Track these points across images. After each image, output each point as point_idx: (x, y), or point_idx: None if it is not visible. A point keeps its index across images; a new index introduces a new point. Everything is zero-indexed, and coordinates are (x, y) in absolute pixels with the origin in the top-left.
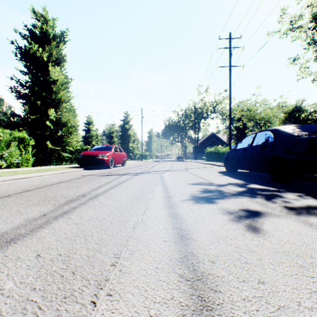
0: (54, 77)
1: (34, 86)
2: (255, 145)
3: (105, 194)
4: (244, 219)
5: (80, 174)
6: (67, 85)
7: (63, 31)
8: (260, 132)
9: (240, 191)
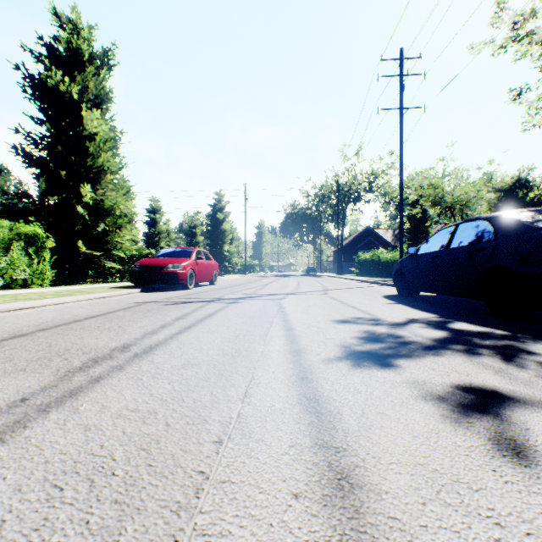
0: (91, 128)
1: (55, 144)
2: (455, 247)
3: (168, 345)
4: (478, 416)
5: (132, 300)
6: (114, 144)
7: (106, 47)
8: (466, 224)
9: (439, 338)
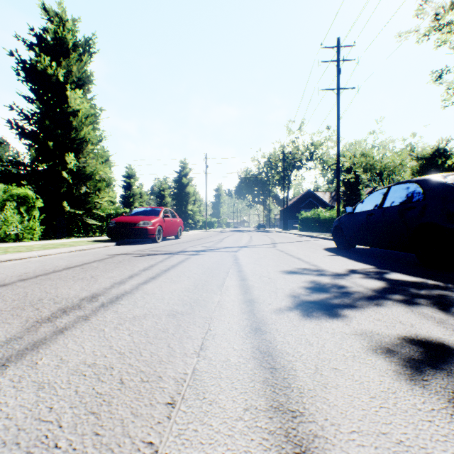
0: (75, 105)
1: (44, 119)
2: (388, 206)
3: (133, 295)
4: (432, 373)
5: (107, 253)
6: (94, 119)
7: (87, 37)
8: (397, 186)
9: (379, 288)
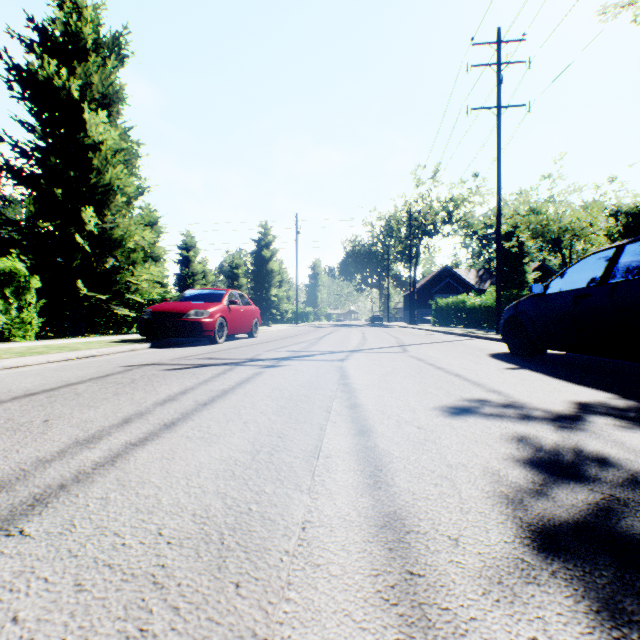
0: (97, 135)
1: (49, 155)
2: (621, 280)
3: (84, 491)
4: None
5: (126, 362)
6: (127, 157)
7: (116, 32)
8: (639, 243)
9: None
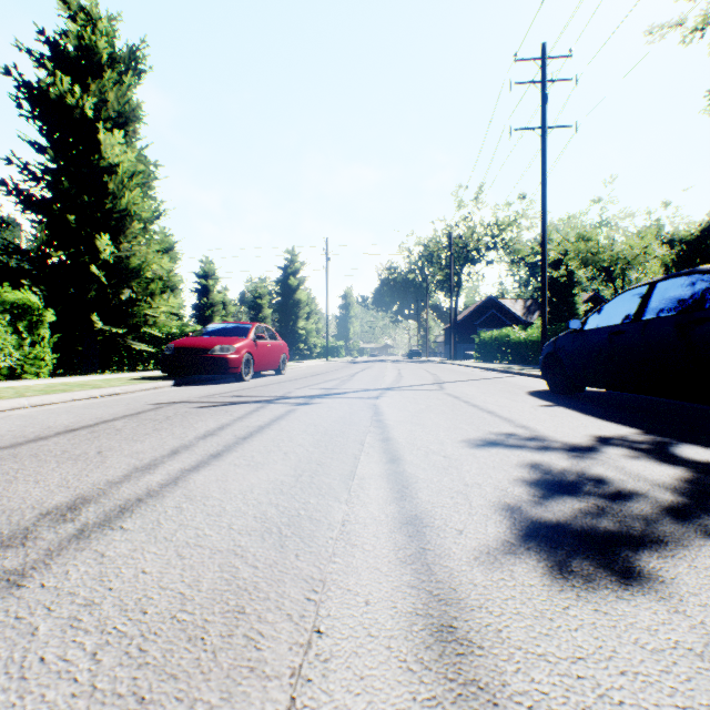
0: (112, 157)
1: (61, 179)
2: (653, 317)
3: (160, 502)
4: None
5: (153, 400)
6: (144, 180)
7: (133, 46)
8: (670, 280)
9: (682, 484)
